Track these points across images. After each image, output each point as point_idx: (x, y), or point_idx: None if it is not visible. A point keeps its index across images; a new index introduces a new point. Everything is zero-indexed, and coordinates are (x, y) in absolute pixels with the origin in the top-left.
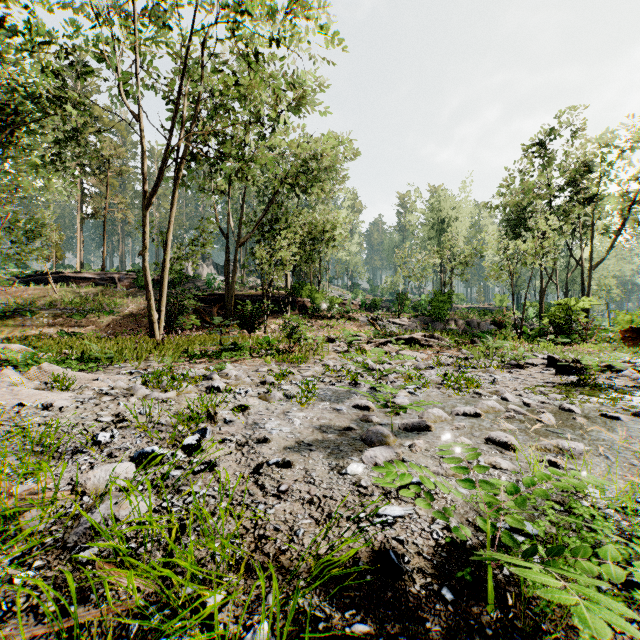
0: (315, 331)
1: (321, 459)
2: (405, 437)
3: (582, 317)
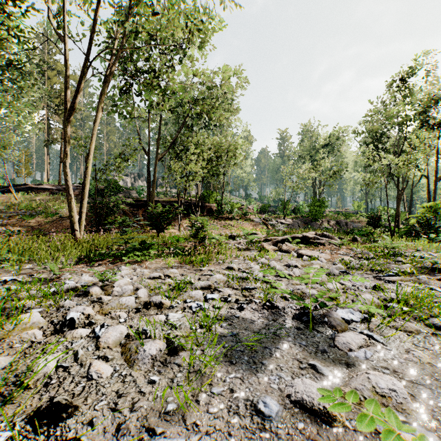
0: (219, 229)
1: None
2: None
3: None
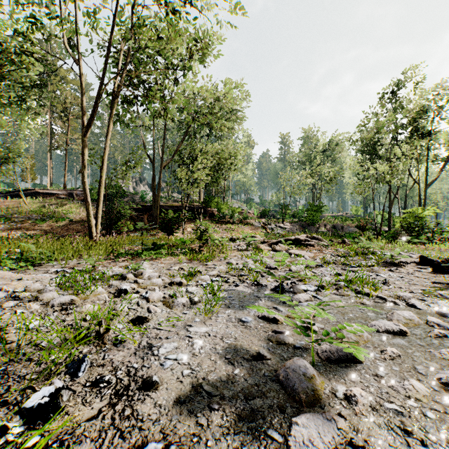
0: (221, 233)
1: (225, 436)
2: (333, 375)
3: (429, 222)
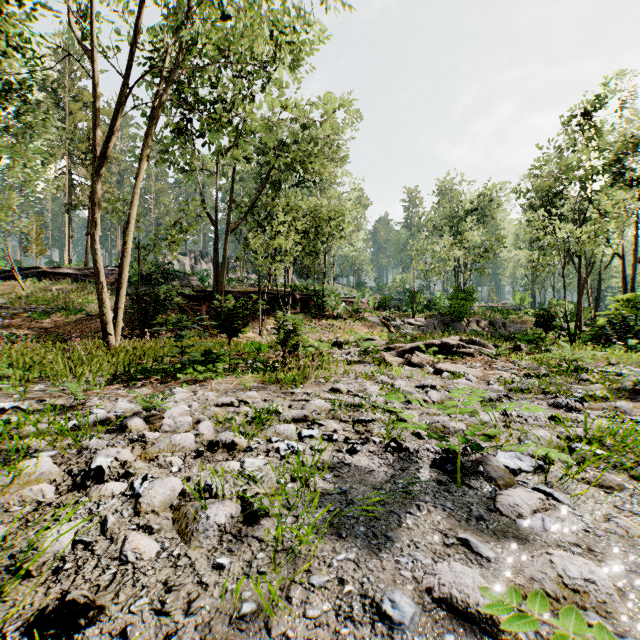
0: (319, 333)
1: None
2: None
3: None
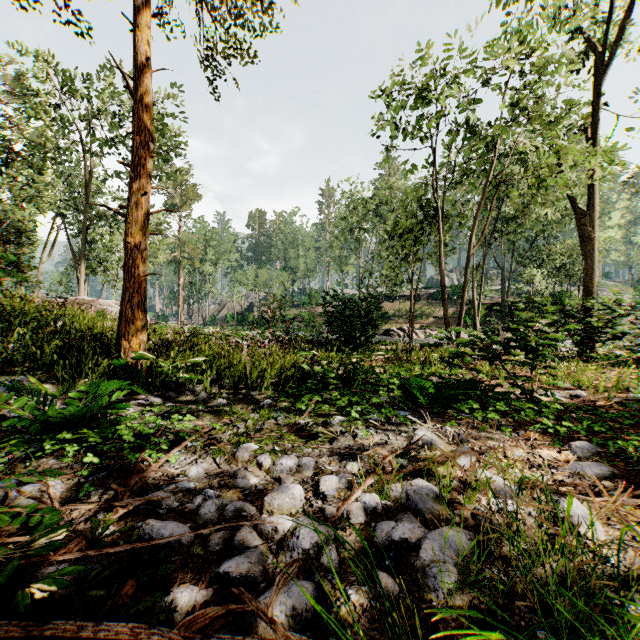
0: None
1: None
2: None
3: None
